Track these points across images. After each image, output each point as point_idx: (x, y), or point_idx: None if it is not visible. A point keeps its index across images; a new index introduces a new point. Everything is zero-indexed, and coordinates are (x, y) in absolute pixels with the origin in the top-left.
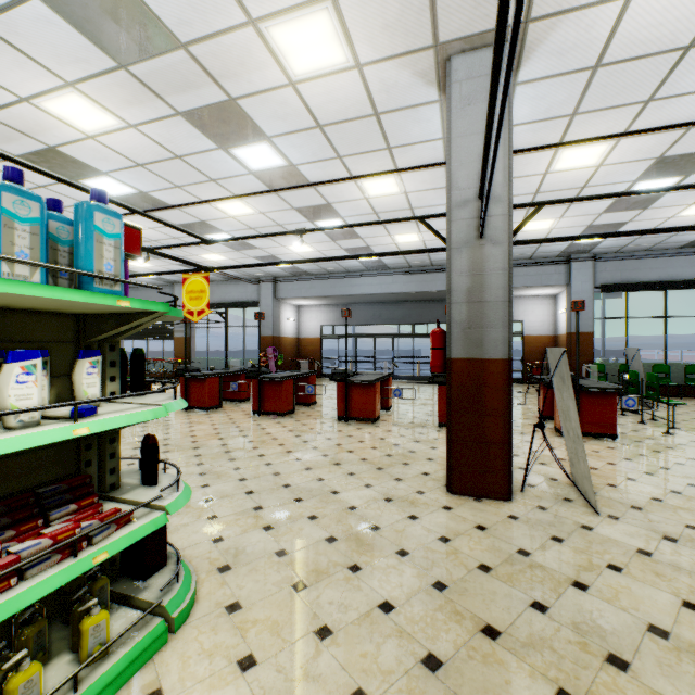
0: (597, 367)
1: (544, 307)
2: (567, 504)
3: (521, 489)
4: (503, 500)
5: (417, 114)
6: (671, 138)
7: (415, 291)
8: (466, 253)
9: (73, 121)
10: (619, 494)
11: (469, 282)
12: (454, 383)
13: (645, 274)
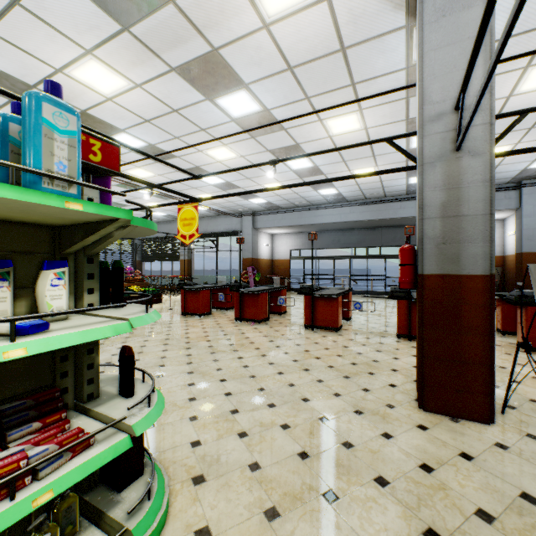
0: None
1: None
2: None
3: (502, 411)
4: (483, 422)
5: (382, 44)
6: None
7: (370, 219)
8: (440, 167)
9: (95, 86)
10: None
11: (444, 197)
12: (426, 299)
13: None
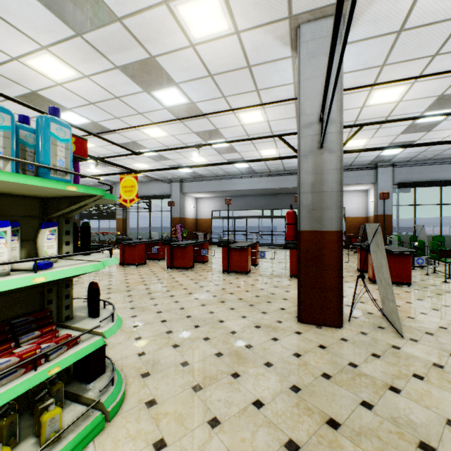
0: (395, 238)
1: (359, 198)
2: (381, 330)
3: (348, 320)
4: (336, 327)
5: (276, 66)
6: (449, 81)
7: (273, 188)
8: (311, 159)
9: (47, 73)
10: (416, 324)
11: (313, 179)
12: (302, 247)
13: (427, 175)
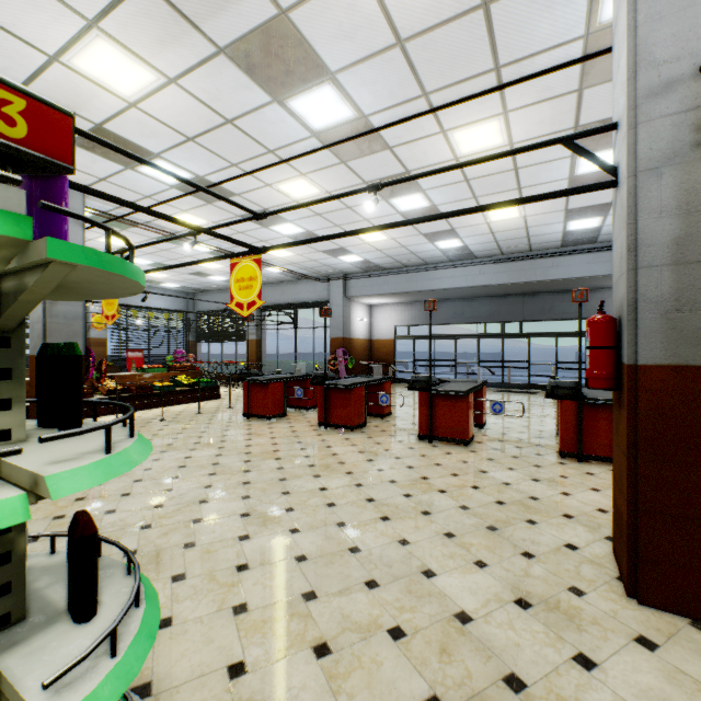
0: None
1: None
2: None
3: None
4: None
5: None
6: None
7: (508, 282)
8: (671, 176)
9: (109, 83)
10: None
11: (678, 228)
12: (644, 409)
13: None
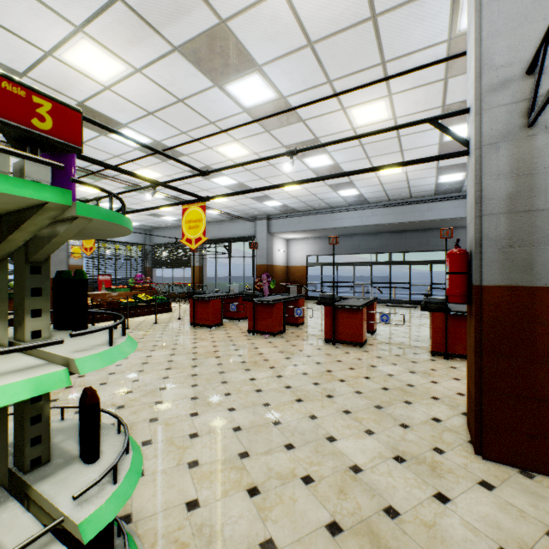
0: None
1: None
2: None
3: None
4: None
5: (422, 9)
6: None
7: (393, 222)
8: (506, 149)
9: (90, 72)
10: None
11: (511, 186)
12: (487, 318)
13: None
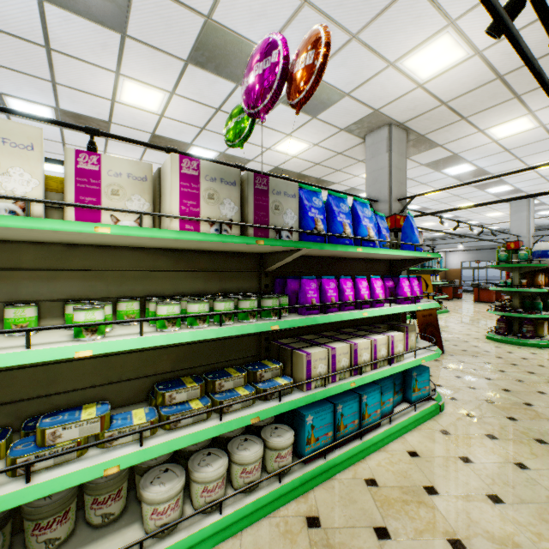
0: None
1: None
2: None
3: None
4: None
5: (503, 205)
6: None
7: None
8: None
9: None
10: None
11: None
12: None
13: None
